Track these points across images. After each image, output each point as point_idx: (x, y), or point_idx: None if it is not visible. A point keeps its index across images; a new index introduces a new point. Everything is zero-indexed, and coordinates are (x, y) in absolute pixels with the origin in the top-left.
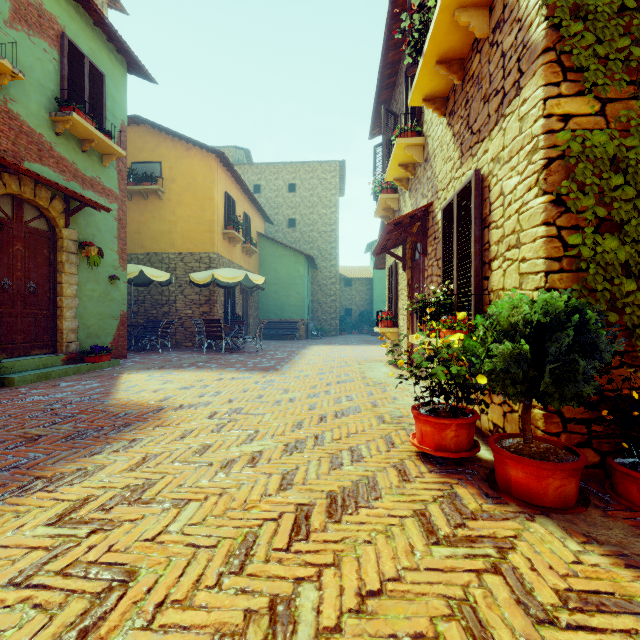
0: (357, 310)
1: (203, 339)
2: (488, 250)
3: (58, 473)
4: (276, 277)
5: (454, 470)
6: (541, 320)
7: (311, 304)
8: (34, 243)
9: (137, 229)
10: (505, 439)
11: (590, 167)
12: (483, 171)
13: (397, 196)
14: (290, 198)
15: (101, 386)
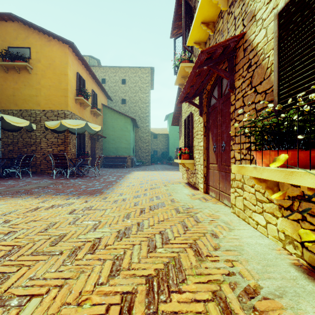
0: (160, 151)
1: None
2: None
3: None
4: (113, 131)
5: None
6: None
7: (135, 147)
8: None
9: (12, 93)
10: None
11: None
12: None
13: (193, 64)
14: (123, 87)
15: None
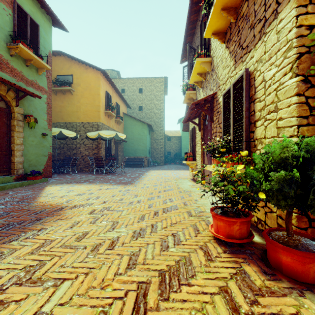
0: (173, 152)
1: (94, 167)
2: (253, 115)
3: None
4: (132, 135)
5: (239, 251)
6: (305, 155)
7: (150, 149)
8: None
9: (60, 110)
10: (272, 232)
11: None
12: (250, 69)
13: (195, 92)
14: (140, 96)
15: (32, 194)
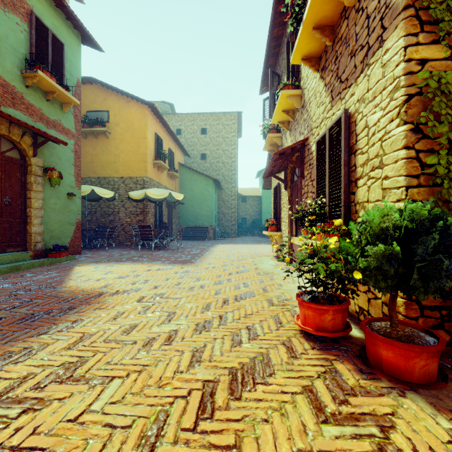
0: (250, 219)
1: (138, 240)
2: (354, 171)
3: (7, 352)
4: (192, 195)
5: (332, 347)
6: (409, 226)
7: (217, 214)
8: (9, 168)
9: (90, 160)
10: (373, 322)
11: (444, 100)
12: (350, 110)
13: (280, 135)
14: (202, 138)
15: (57, 276)
